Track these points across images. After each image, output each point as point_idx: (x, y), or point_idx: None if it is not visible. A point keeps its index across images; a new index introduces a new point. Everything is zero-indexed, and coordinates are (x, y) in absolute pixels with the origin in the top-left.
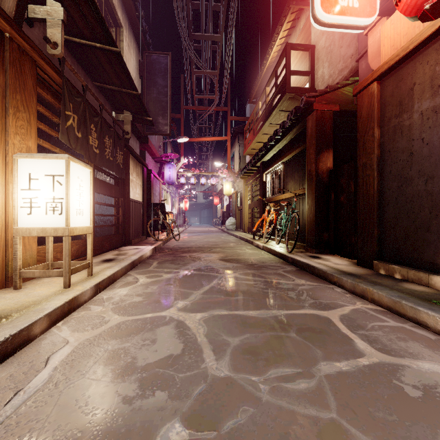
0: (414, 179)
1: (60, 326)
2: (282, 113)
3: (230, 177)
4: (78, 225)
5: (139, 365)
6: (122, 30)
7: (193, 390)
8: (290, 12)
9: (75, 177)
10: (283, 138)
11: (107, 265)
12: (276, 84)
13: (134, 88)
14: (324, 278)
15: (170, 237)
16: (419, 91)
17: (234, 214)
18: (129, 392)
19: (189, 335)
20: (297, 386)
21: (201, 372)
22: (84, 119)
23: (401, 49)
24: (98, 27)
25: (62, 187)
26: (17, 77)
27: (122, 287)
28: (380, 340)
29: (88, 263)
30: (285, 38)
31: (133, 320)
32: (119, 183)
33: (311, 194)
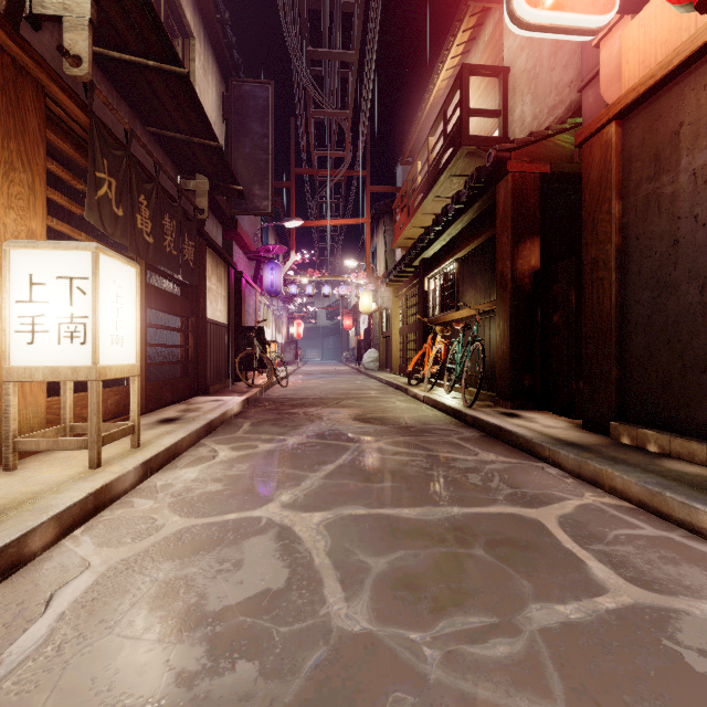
0: (681, 285)
1: (78, 535)
2: (456, 178)
3: (370, 283)
4: (113, 361)
5: (210, 609)
6: (194, 43)
7: (305, 658)
8: (468, 14)
9: (110, 280)
10: (457, 219)
11: (166, 428)
12: (445, 132)
13: (212, 136)
14: (527, 451)
15: (273, 381)
16: (690, 135)
17: (377, 345)
18: (189, 662)
19: (300, 552)
20: (491, 652)
21: (319, 623)
22: (127, 186)
23: (658, 66)
24: (151, 32)
25: (87, 297)
26: (11, 112)
27: (190, 466)
28: (632, 562)
29: (132, 426)
30: (460, 56)
31: (205, 524)
32: (188, 294)
33: (503, 312)
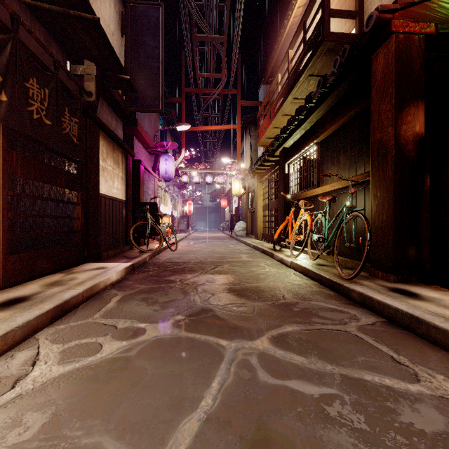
0: None
1: None
2: (313, 79)
3: (240, 174)
4: None
5: None
6: None
7: None
8: None
9: None
10: (321, 104)
11: None
12: (304, 40)
13: (86, 6)
14: None
15: (165, 246)
16: None
17: (245, 218)
18: None
19: None
20: None
21: None
22: None
23: None
24: None
25: None
26: None
27: None
28: None
29: None
30: None
31: None
32: (77, 170)
33: (383, 181)
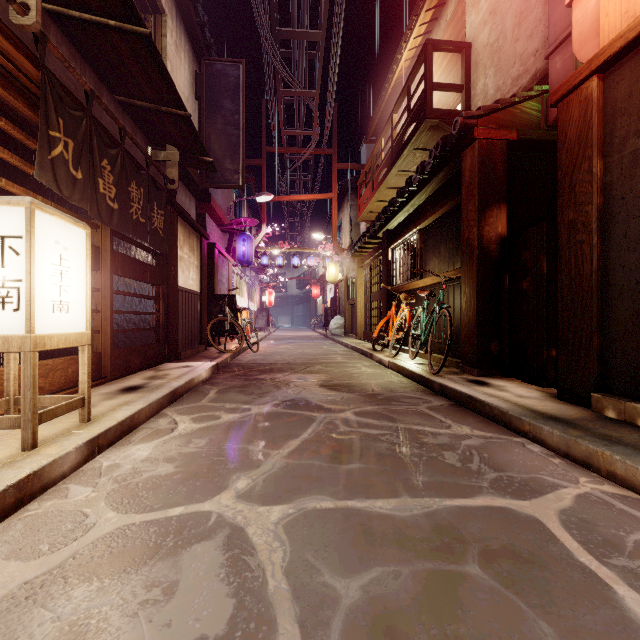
0: None
1: None
2: (419, 152)
3: (337, 255)
4: (56, 330)
5: None
6: (166, 19)
7: None
8: None
9: (51, 240)
10: (421, 190)
11: (126, 397)
12: (408, 108)
13: (180, 104)
14: (502, 424)
15: (245, 347)
16: None
17: (343, 312)
18: None
19: (250, 569)
20: None
21: None
22: (88, 148)
23: None
24: None
25: (20, 259)
26: None
27: (144, 442)
28: None
29: (80, 399)
30: (422, 37)
31: (143, 523)
32: (159, 262)
33: (470, 279)
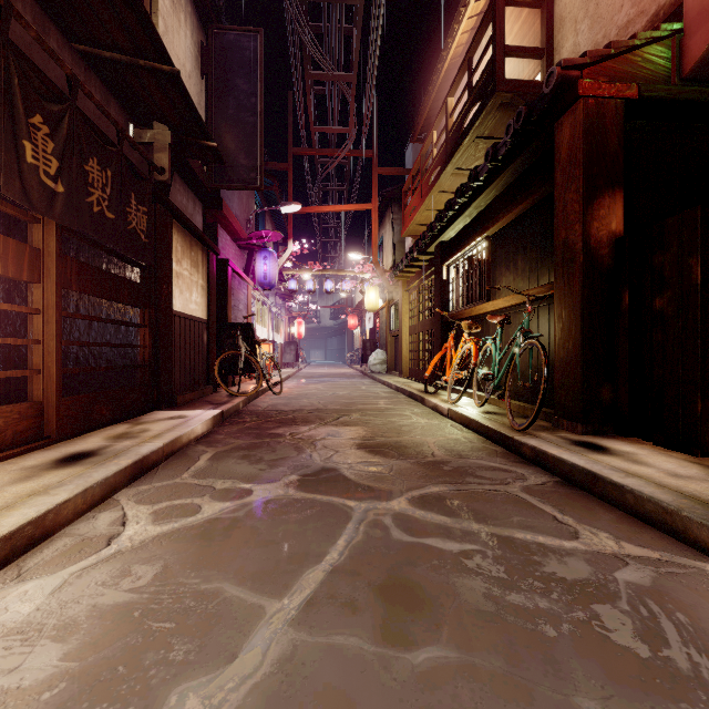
0: None
1: None
2: (483, 142)
3: (377, 278)
4: None
5: None
6: None
7: None
8: None
9: None
10: (491, 183)
11: (54, 476)
12: (470, 85)
13: (163, 55)
14: (666, 529)
15: (265, 387)
16: None
17: (384, 345)
18: None
19: None
20: None
21: None
22: None
23: None
24: None
25: None
26: None
27: (44, 573)
28: None
29: None
30: (486, 0)
31: None
32: (144, 278)
33: (568, 296)
